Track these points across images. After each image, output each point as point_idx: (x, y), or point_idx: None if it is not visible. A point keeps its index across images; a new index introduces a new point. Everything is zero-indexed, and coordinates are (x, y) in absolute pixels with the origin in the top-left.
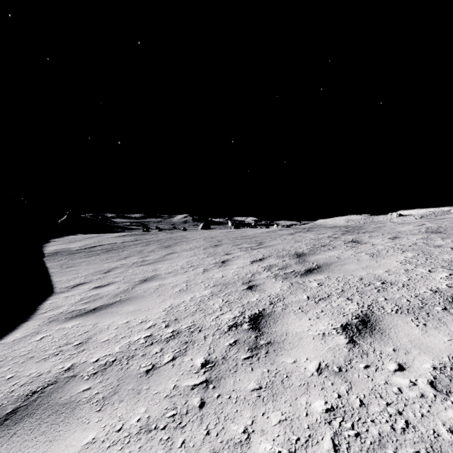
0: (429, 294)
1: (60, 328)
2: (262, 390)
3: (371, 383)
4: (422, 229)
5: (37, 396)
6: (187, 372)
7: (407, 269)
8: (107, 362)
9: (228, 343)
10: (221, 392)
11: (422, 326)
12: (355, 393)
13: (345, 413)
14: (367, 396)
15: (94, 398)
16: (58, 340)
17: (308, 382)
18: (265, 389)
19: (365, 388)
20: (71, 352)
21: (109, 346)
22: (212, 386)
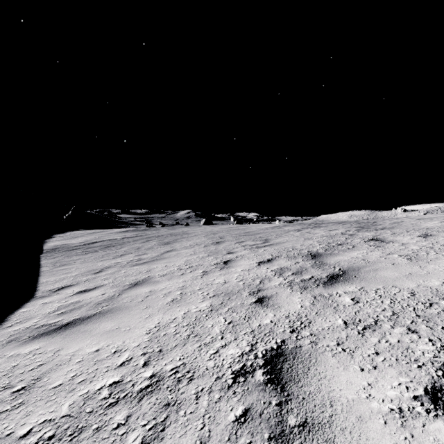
0: None
1: (14, 355)
2: None
3: None
4: None
5: None
6: None
7: None
8: (39, 439)
9: (234, 416)
10: None
11: None
12: None
13: None
14: None
15: None
16: None
17: None
18: None
19: None
20: (2, 406)
21: (57, 399)
22: None
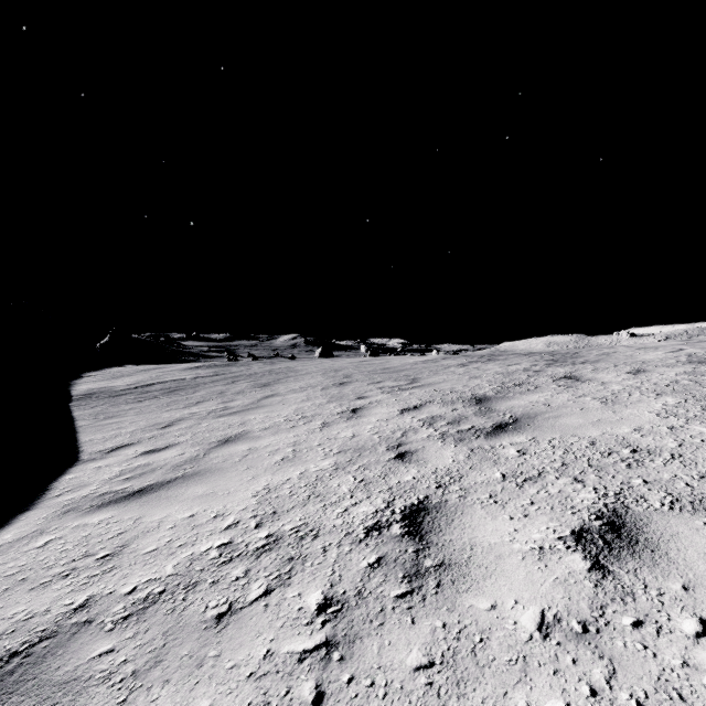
0: None
1: (79, 525)
2: (435, 669)
3: (653, 662)
4: (681, 357)
5: (16, 664)
6: (291, 622)
7: (672, 426)
8: (149, 594)
9: (367, 563)
10: (355, 670)
11: None
12: (626, 687)
13: None
14: (651, 695)
15: (117, 673)
16: (72, 548)
17: (526, 655)
18: (440, 668)
19: (644, 676)
20: (90, 571)
21: (156, 562)
22: (338, 655)
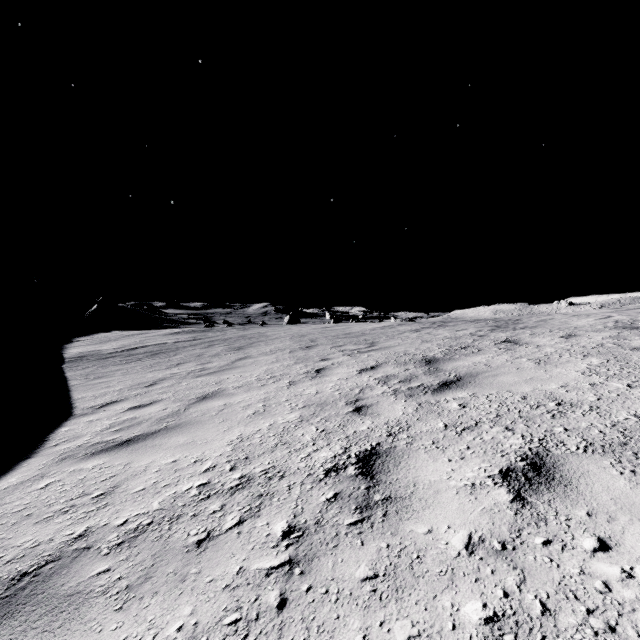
0: (633, 421)
1: (76, 470)
2: (378, 580)
3: (557, 571)
4: (608, 324)
5: (27, 581)
6: (260, 546)
7: (593, 383)
8: (139, 525)
9: (325, 498)
10: (312, 582)
11: (629, 475)
12: (532, 590)
13: (517, 625)
14: (552, 596)
15: (114, 588)
16: (70, 489)
17: (454, 568)
18: (383, 579)
19: (548, 582)
20: (87, 508)
21: (144, 499)
22: (299, 570)
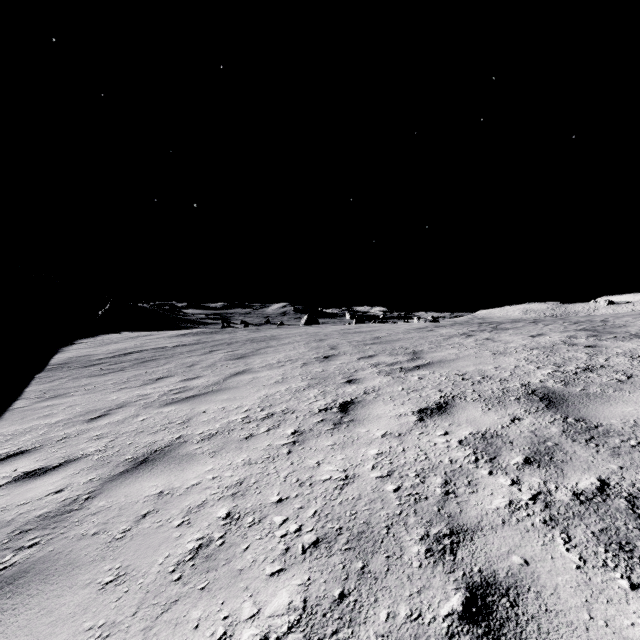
0: None
1: None
2: None
3: None
4: None
5: None
6: None
7: None
8: None
9: None
10: None
11: None
12: None
13: None
14: None
15: None
16: None
17: None
18: None
19: None
20: None
21: None
22: None
